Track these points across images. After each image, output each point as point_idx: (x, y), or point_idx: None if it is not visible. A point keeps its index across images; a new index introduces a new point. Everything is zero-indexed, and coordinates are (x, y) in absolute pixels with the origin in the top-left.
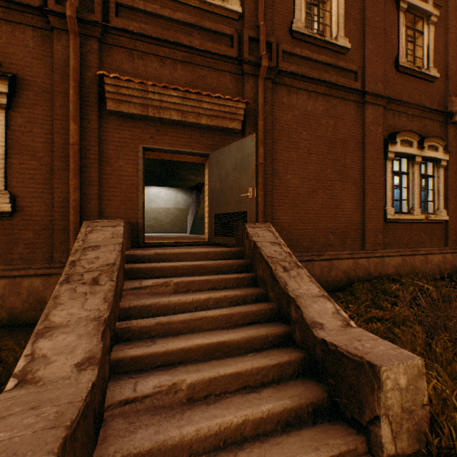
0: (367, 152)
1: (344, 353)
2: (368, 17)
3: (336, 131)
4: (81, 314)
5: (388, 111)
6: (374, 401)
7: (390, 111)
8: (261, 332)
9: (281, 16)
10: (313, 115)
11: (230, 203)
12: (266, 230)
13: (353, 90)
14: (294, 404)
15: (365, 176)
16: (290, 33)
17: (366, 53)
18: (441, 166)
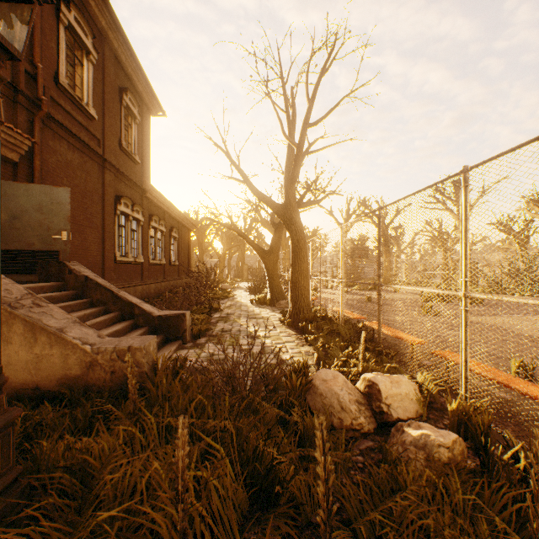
0: (107, 207)
1: (171, 315)
2: (107, 100)
3: (87, 184)
4: (63, 322)
5: (116, 177)
6: (184, 325)
7: (118, 178)
8: (127, 323)
9: (49, 60)
10: (72, 165)
11: (30, 241)
12: (83, 267)
13: (99, 154)
14: (159, 340)
15: (105, 225)
16: (57, 82)
17: (106, 128)
18: (141, 225)
